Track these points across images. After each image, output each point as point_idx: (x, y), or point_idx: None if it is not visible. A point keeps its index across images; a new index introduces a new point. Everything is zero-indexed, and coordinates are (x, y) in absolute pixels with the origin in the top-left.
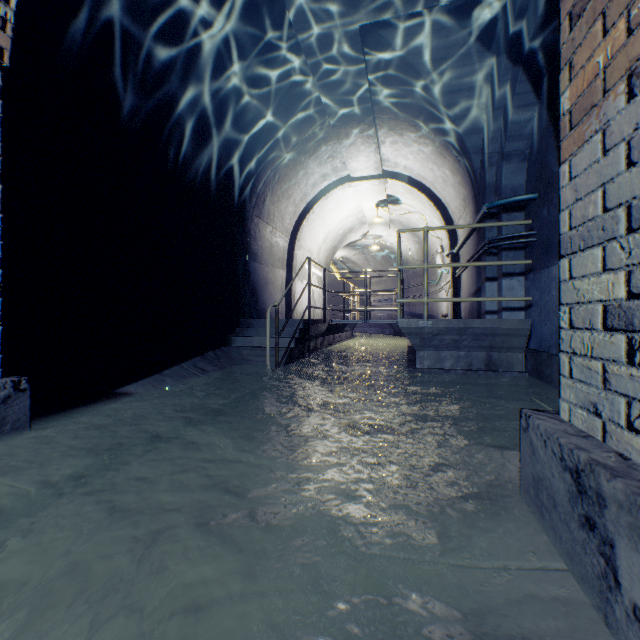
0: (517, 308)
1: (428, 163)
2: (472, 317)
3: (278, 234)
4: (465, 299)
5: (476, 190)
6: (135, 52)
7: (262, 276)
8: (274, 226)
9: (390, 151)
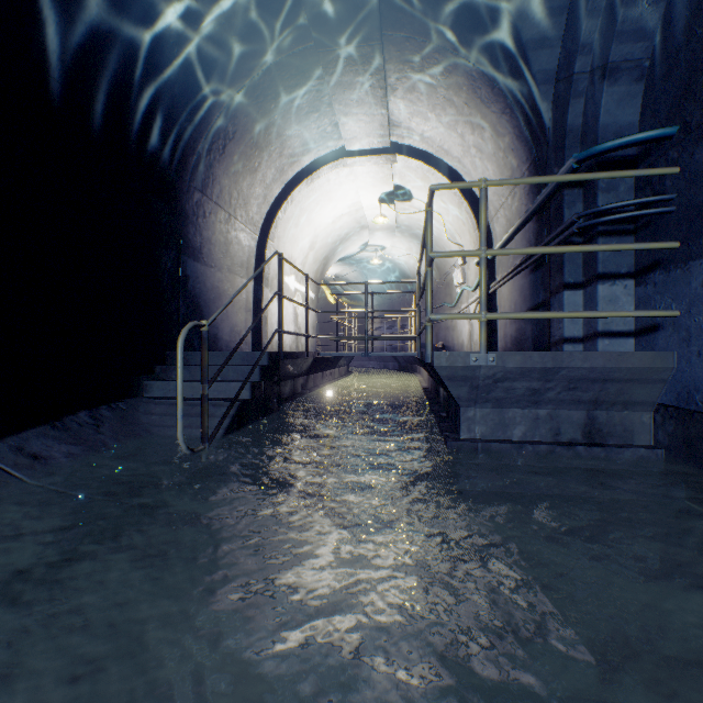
0: (623, 333)
1: (458, 123)
2: (522, 348)
3: (239, 226)
4: (557, 314)
5: (540, 149)
6: None
7: (211, 285)
8: (232, 212)
9: (403, 106)
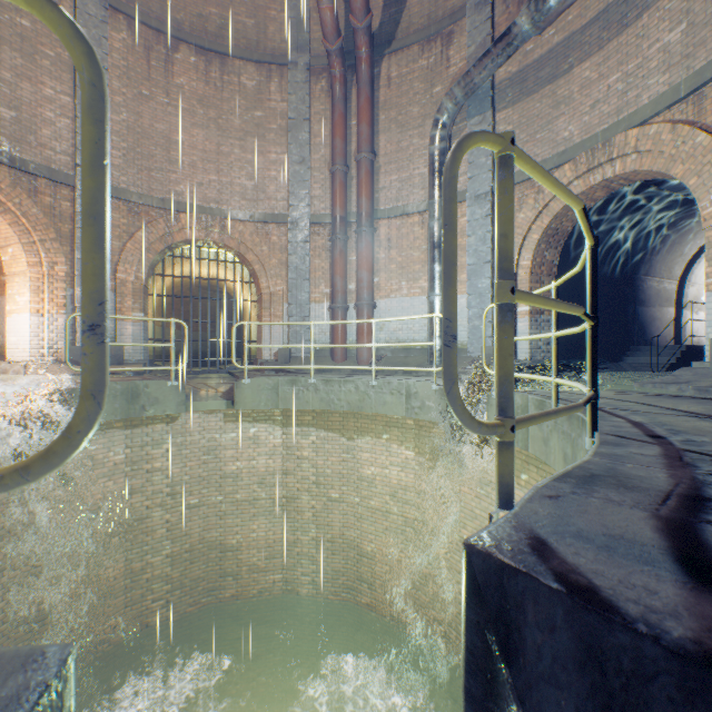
0: None
1: None
2: None
3: (664, 281)
4: None
5: None
6: (578, 237)
7: (648, 315)
8: (660, 277)
9: None
